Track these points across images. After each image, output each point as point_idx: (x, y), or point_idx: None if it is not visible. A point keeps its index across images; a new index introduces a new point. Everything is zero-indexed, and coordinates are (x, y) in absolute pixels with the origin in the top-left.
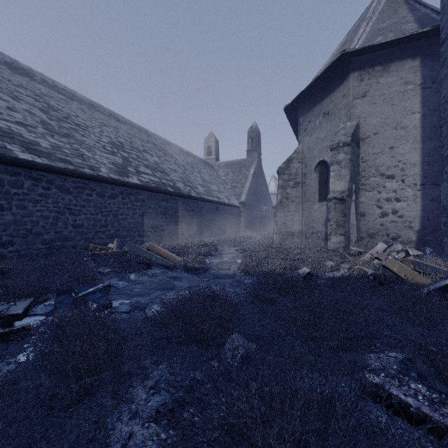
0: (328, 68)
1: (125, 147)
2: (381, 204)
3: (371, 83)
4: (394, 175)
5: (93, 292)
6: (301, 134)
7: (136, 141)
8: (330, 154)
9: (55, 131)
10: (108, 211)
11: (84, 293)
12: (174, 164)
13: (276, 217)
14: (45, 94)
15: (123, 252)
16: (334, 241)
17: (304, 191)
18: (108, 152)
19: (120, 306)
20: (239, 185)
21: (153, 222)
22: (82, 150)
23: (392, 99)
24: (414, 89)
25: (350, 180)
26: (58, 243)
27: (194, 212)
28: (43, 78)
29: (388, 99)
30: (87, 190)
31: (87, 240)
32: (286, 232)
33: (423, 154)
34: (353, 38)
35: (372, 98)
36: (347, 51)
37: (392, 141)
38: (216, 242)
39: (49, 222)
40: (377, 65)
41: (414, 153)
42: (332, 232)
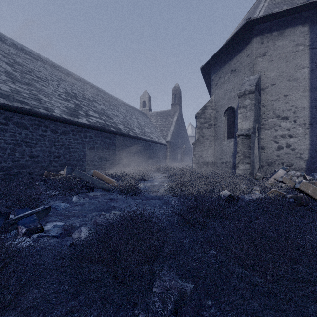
0: (236, 34)
1: (78, 96)
2: (277, 139)
3: (269, 45)
4: (288, 117)
5: (29, 214)
6: (213, 87)
7: (88, 93)
8: (236, 101)
9: (17, 79)
10: (61, 144)
11: (19, 216)
12: (117, 112)
13: (194, 151)
14: (14, 53)
15: (70, 177)
16: (242, 168)
17: (215, 131)
18: (62, 99)
19: (51, 230)
20: (166, 128)
21: (99, 155)
22: (40, 96)
23: (286, 57)
24: (303, 49)
25: (254, 121)
26: (15, 170)
27: (132, 147)
28: (13, 42)
29: (283, 57)
30: (42, 127)
31: (42, 168)
32: (202, 162)
33: (311, 100)
34: (255, 12)
35: (270, 57)
36: (251, 19)
37: (286, 90)
38: (149, 170)
39: (7, 152)
40: (274, 31)
41: (304, 99)
42: (240, 161)
